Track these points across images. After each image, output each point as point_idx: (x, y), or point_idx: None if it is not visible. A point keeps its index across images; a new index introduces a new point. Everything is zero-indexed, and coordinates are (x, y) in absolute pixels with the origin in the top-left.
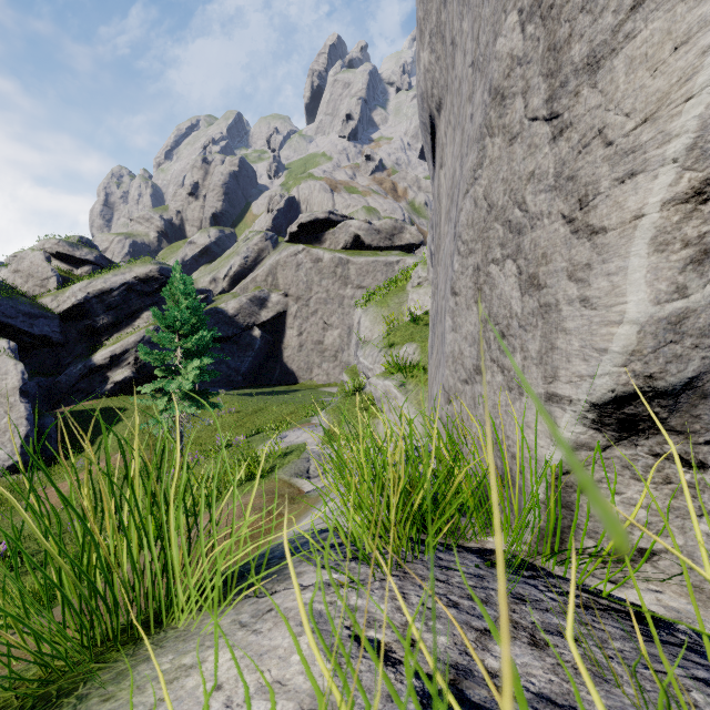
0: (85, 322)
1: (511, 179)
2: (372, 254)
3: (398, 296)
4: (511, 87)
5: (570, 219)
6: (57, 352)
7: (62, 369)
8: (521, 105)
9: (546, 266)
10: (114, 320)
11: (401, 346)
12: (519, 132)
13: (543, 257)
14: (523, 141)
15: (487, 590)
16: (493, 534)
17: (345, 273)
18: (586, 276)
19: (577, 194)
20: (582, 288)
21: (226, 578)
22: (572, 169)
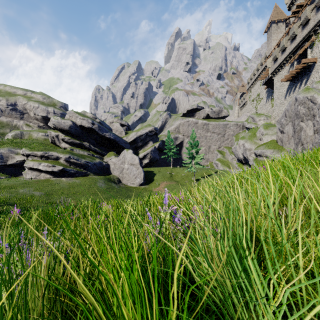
0: (135, 145)
1: None
2: (214, 121)
3: (255, 137)
4: None
5: None
6: None
7: None
8: None
9: None
10: (142, 144)
11: (274, 149)
12: None
13: None
14: None
15: None
16: None
17: (207, 128)
18: None
19: None
20: None
21: None
22: None
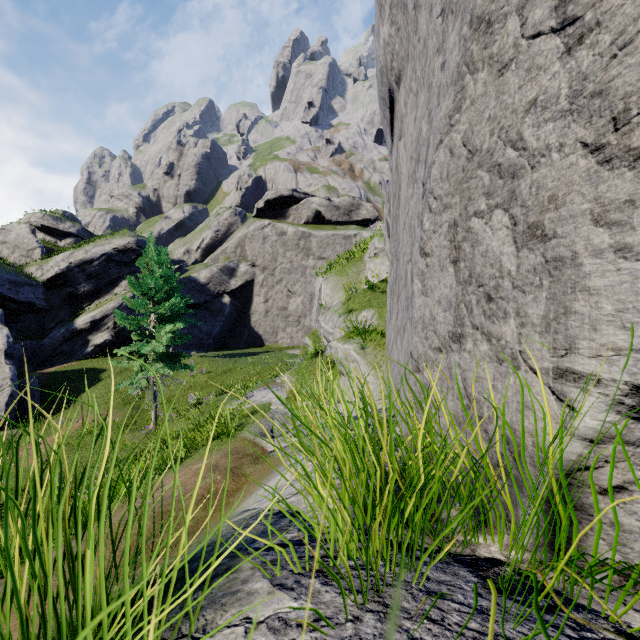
0: (68, 289)
1: (502, 115)
2: (331, 228)
3: (356, 266)
4: (502, 7)
5: (597, 146)
6: (41, 317)
7: (46, 333)
8: (517, 25)
9: (555, 211)
10: (95, 287)
11: (359, 312)
12: (513, 57)
13: (550, 201)
14: (518, 66)
15: (499, 639)
16: (483, 535)
17: (307, 245)
18: (626, 217)
19: (609, 112)
20: (620, 234)
21: (167, 585)
22: (601, 81)
